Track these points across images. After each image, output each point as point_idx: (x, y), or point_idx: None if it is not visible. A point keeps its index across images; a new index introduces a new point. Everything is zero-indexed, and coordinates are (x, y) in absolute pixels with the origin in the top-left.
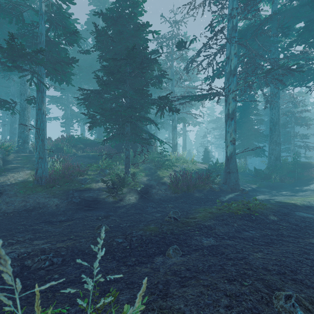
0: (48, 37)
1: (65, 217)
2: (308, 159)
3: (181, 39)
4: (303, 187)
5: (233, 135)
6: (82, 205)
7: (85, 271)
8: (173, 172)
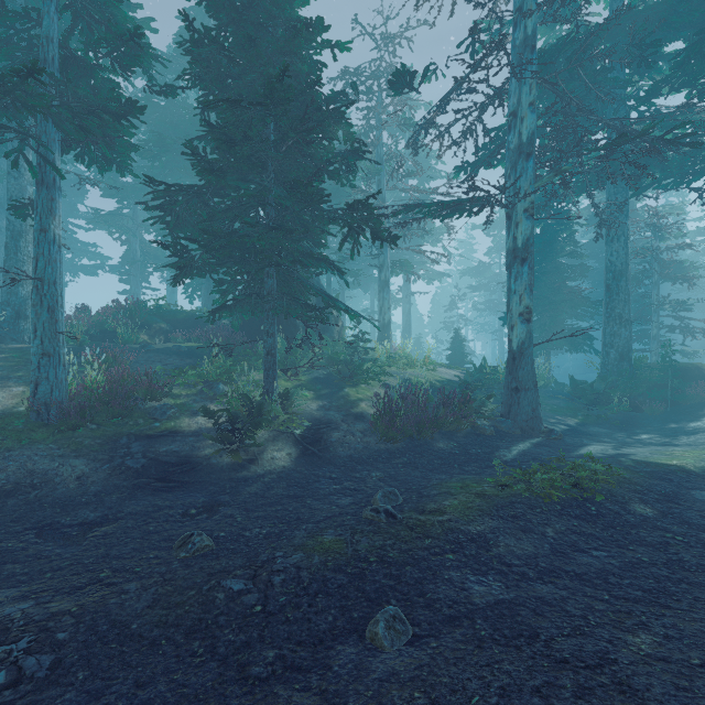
0: (68, 49)
1: (97, 510)
2: (690, 357)
3: (403, 67)
4: (688, 422)
5: (527, 299)
6: (150, 476)
7: (115, 704)
8: (382, 389)
